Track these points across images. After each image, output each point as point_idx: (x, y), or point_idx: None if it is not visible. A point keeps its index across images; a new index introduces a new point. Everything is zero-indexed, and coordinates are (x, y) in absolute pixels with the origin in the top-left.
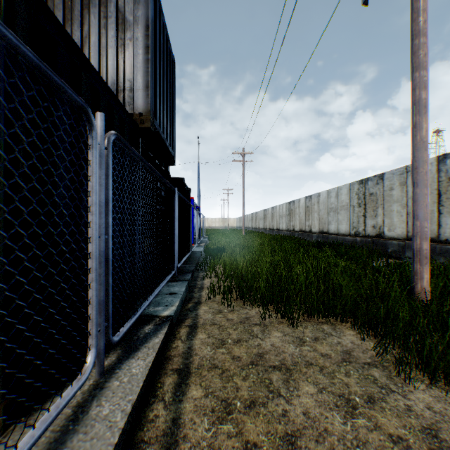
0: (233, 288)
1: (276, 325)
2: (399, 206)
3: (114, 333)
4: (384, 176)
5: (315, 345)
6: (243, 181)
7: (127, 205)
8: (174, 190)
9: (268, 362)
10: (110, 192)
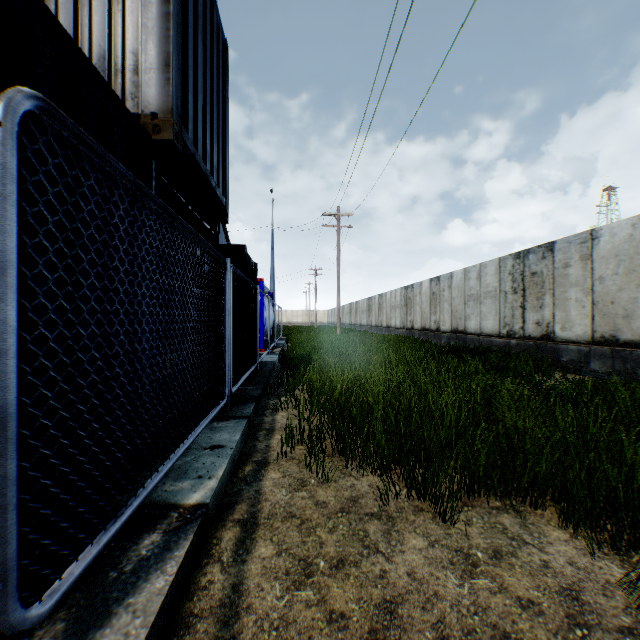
0: (325, 430)
1: (411, 516)
2: (580, 292)
3: (71, 560)
4: (554, 245)
5: (499, 573)
6: (338, 256)
7: (121, 284)
8: (223, 261)
9: (409, 632)
10: (14, 240)
